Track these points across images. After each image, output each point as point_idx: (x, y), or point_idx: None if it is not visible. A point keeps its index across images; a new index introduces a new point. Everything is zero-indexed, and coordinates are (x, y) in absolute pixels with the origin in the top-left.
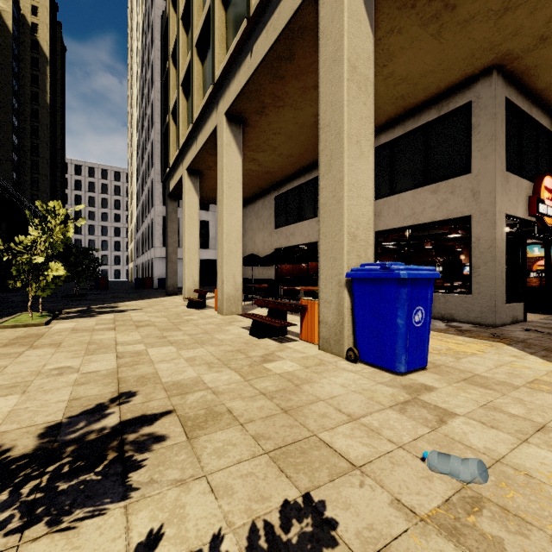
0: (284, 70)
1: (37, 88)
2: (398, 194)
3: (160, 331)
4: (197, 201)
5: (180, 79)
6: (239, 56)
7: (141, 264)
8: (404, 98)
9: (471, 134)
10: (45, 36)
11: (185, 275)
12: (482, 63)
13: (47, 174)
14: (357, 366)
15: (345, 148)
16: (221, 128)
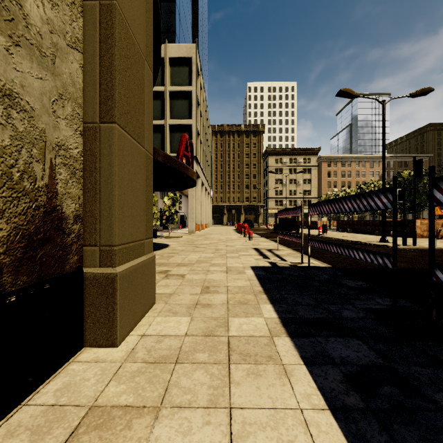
0: None
1: None
2: None
3: None
4: None
5: None
6: None
7: None
8: None
9: None
10: None
11: None
12: None
13: None
14: None
15: None
16: None
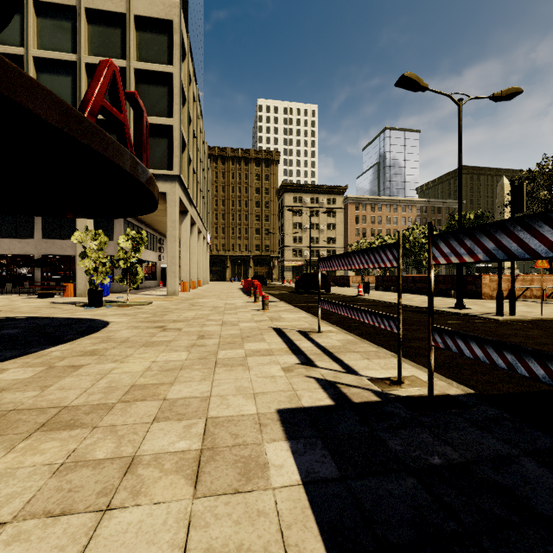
0: None
1: None
2: None
3: None
4: None
5: None
6: None
7: None
8: None
9: (114, 227)
10: None
11: None
12: None
13: None
14: None
15: (88, 243)
16: None
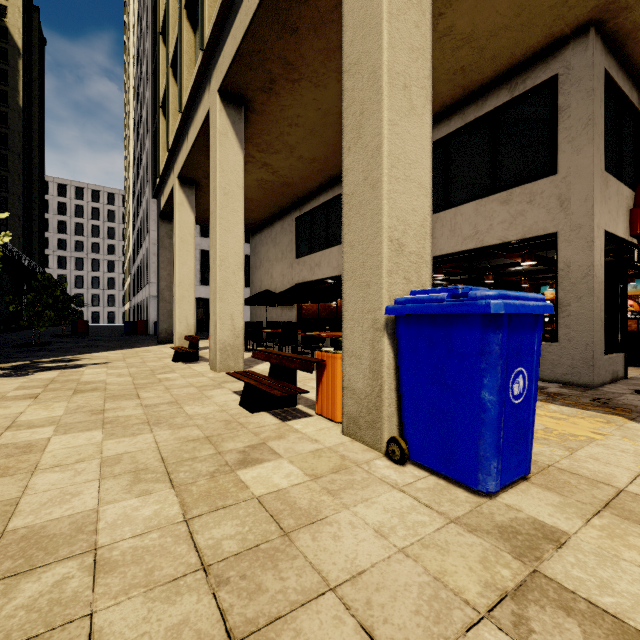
0: (296, 16)
1: (6, 86)
2: (455, 207)
3: (105, 400)
4: (192, 220)
5: (169, 58)
6: (234, 2)
7: (136, 305)
8: (466, 73)
9: (557, 119)
10: (16, 22)
11: (175, 317)
12: (576, 15)
13: (19, 193)
14: (405, 471)
15: (384, 93)
16: (214, 112)
